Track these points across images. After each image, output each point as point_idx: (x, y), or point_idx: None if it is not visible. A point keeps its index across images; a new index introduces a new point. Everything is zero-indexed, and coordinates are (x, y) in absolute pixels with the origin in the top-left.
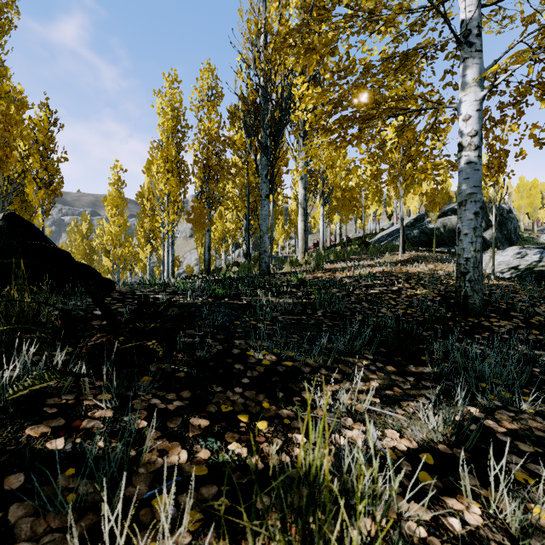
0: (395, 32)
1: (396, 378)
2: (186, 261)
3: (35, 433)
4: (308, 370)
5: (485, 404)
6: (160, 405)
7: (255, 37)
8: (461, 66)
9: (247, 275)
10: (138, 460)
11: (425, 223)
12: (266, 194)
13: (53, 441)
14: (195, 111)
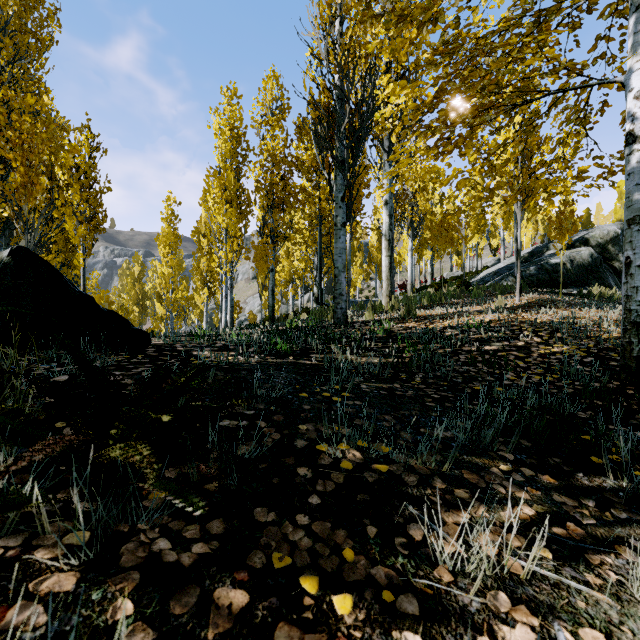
0: None
1: (561, 499)
2: (248, 307)
3: None
4: (414, 480)
5: None
6: (168, 555)
7: (329, 22)
8: (633, 19)
9: (318, 324)
10: None
11: (545, 257)
12: (343, 222)
13: None
14: (257, 129)
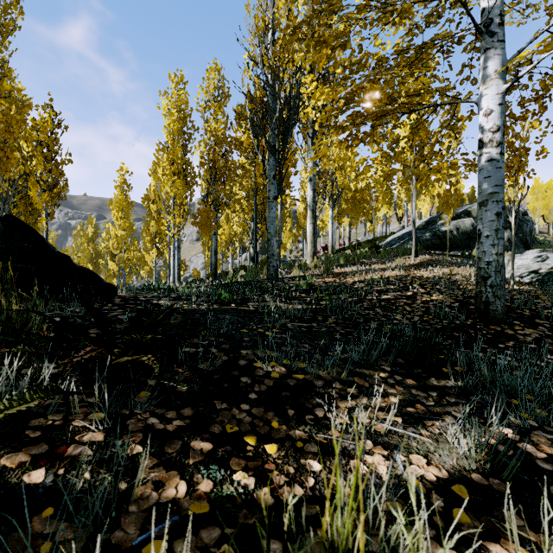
0: (409, 25)
1: (417, 393)
2: (192, 265)
3: (11, 462)
4: (321, 383)
5: (519, 423)
6: (158, 426)
7: (263, 33)
8: (482, 58)
9: (254, 279)
10: (129, 495)
11: (437, 226)
12: (274, 196)
13: (31, 473)
14: (201, 112)
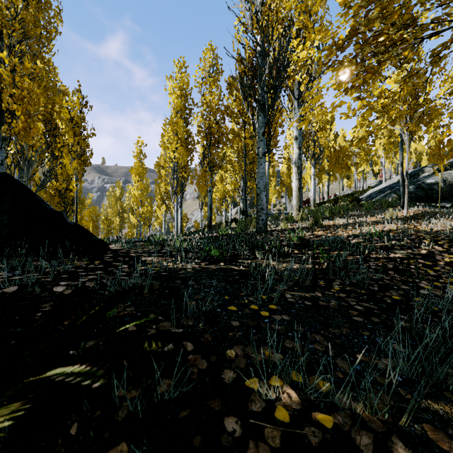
0: None
1: None
2: (194, 218)
3: None
4: (368, 442)
5: None
6: None
7: None
8: None
9: (244, 232)
10: None
11: (421, 178)
12: (263, 152)
13: None
14: (198, 88)
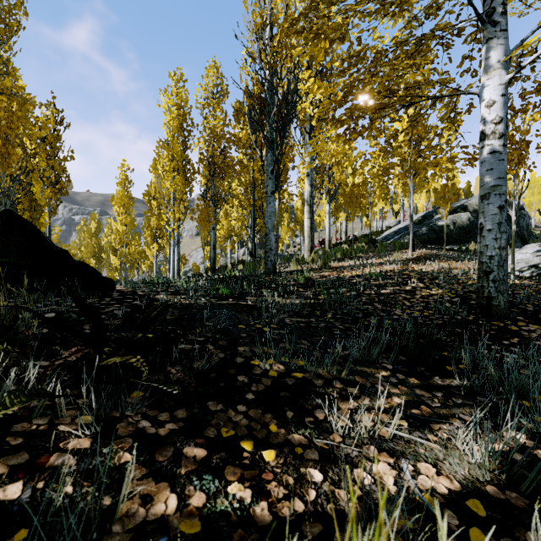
0: (408, 18)
1: (421, 393)
2: (192, 260)
3: None
4: (321, 382)
5: (532, 427)
6: (149, 430)
7: (261, 28)
8: (484, 48)
9: (252, 274)
10: (113, 512)
11: (434, 220)
12: (272, 191)
13: (7, 487)
14: (200, 109)
